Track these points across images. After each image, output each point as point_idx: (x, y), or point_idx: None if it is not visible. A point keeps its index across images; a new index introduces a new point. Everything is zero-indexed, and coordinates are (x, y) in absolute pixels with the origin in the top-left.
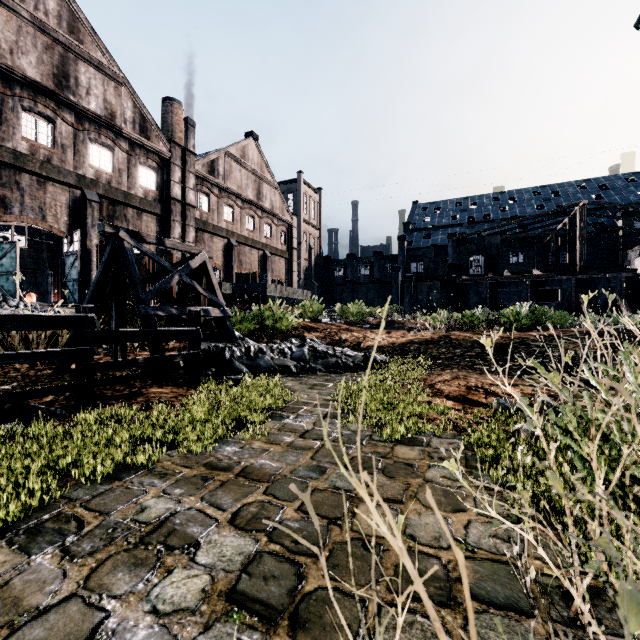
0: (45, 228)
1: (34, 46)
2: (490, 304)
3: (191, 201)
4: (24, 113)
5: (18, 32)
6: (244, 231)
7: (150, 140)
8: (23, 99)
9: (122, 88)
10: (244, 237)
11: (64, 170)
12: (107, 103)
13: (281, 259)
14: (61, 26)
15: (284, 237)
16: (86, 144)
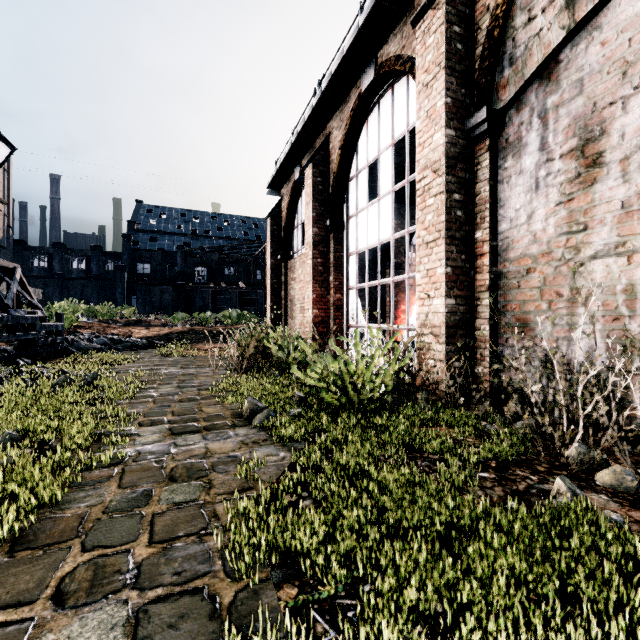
0: None
1: None
2: (212, 307)
3: None
4: None
5: None
6: None
7: None
8: None
9: None
10: None
11: None
12: None
13: None
14: None
15: None
16: None
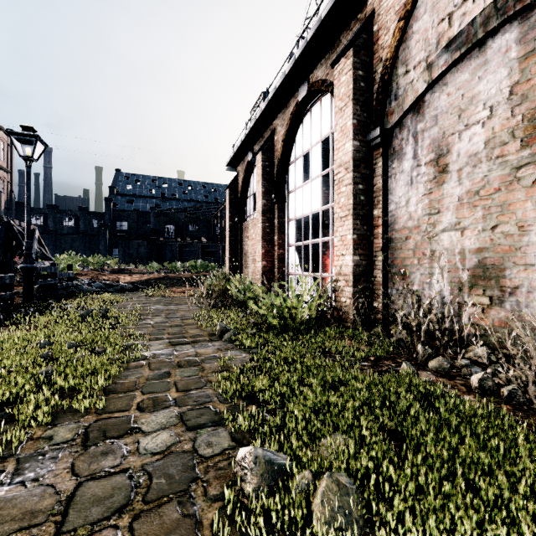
0: None
1: None
2: (179, 258)
3: None
4: None
5: None
6: None
7: None
8: None
9: None
10: None
11: None
12: None
13: None
14: None
15: None
16: None
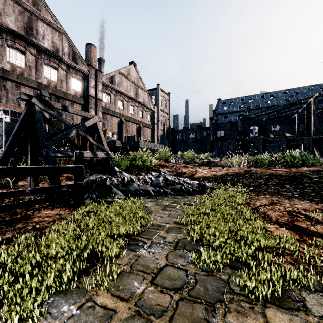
0: (20, 111)
1: (13, 11)
2: (262, 152)
3: (100, 97)
4: (8, 48)
5: (4, 3)
6: (129, 114)
7: (78, 64)
8: (7, 40)
9: (62, 36)
10: (129, 117)
11: (30, 79)
12: (54, 44)
13: (148, 129)
14: (28, 1)
15: (150, 117)
16: (42, 66)
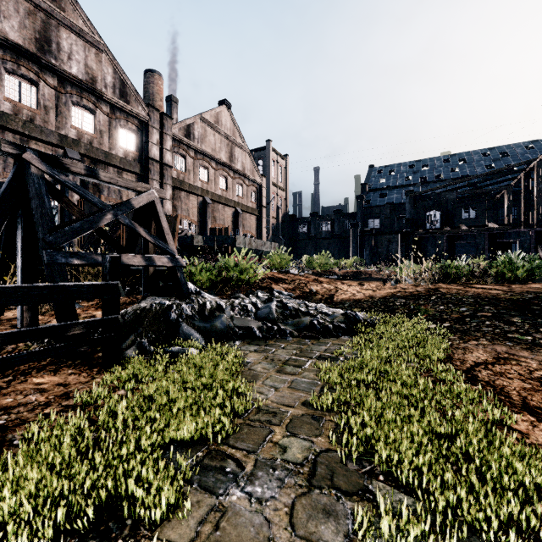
0: None
1: (16, 11)
2: (447, 256)
3: (168, 161)
4: (8, 75)
5: None
6: (218, 190)
7: (130, 104)
8: (6, 62)
9: (103, 55)
10: (218, 195)
11: (46, 130)
12: (88, 68)
13: (251, 216)
14: None
15: (254, 196)
16: (68, 106)
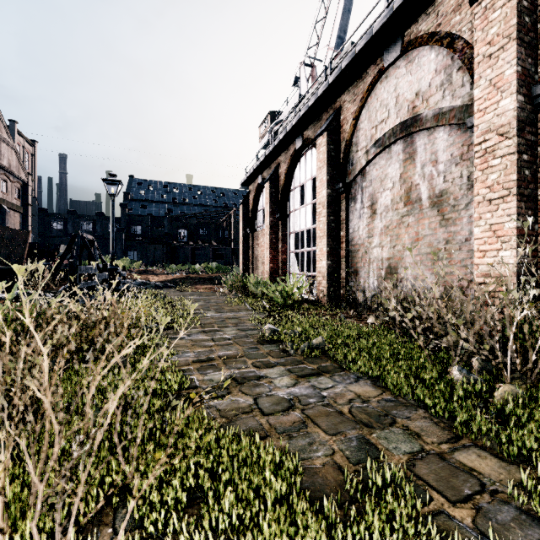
0: None
1: None
2: (191, 260)
3: None
4: None
5: None
6: None
7: None
8: None
9: None
10: None
11: None
12: None
13: (16, 213)
14: None
15: (18, 193)
16: None
